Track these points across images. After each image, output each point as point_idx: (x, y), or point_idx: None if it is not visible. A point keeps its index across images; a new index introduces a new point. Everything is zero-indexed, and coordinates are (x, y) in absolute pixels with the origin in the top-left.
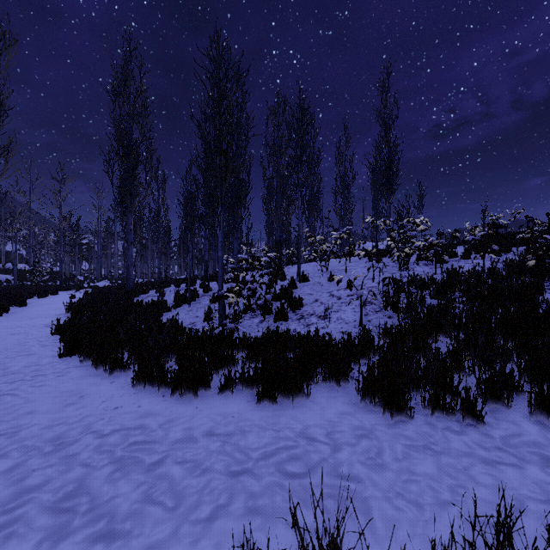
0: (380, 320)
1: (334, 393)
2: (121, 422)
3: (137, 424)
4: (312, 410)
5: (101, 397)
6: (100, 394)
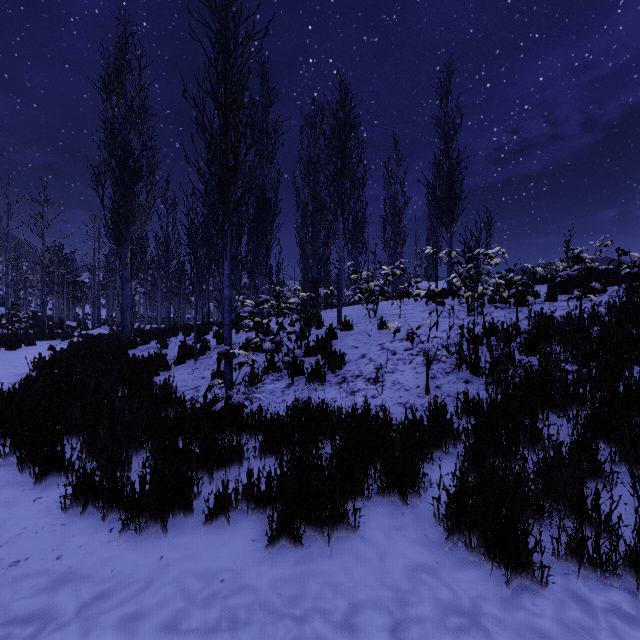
0: (453, 387)
1: (398, 518)
2: (8, 602)
3: (35, 609)
4: (363, 560)
5: (1, 535)
6: (2, 526)
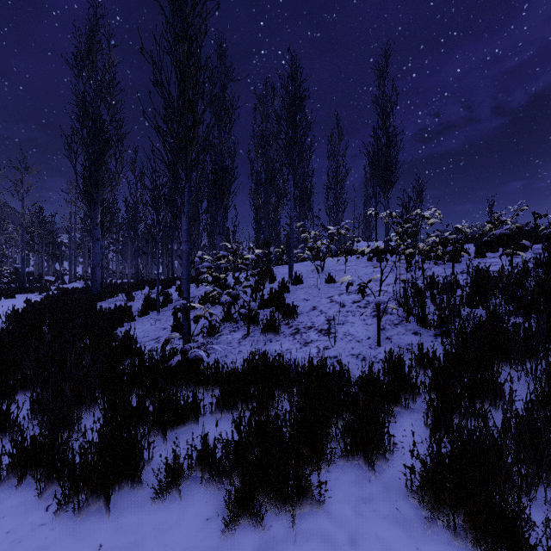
0: (403, 338)
1: (365, 486)
2: None
3: None
4: (332, 547)
5: None
6: None
